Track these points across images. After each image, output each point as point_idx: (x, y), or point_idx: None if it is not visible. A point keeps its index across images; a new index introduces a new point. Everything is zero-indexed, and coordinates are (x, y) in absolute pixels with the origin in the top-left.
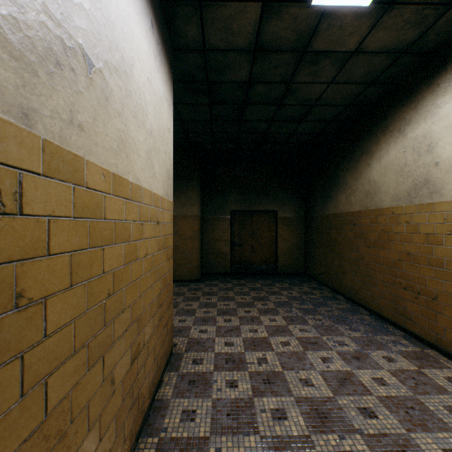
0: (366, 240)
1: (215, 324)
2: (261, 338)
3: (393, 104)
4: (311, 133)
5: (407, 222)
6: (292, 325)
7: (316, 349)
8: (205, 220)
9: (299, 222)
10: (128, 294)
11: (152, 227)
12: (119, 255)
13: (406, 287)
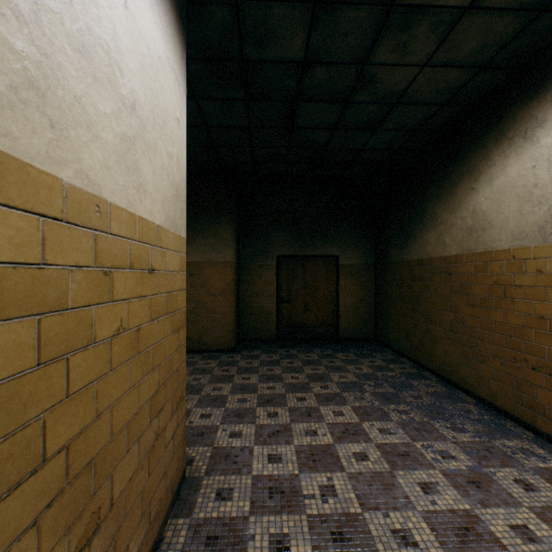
0: (468, 296)
1: (253, 421)
2: (324, 447)
3: (513, 98)
4: (388, 149)
5: (538, 271)
6: (368, 421)
7: (408, 466)
8: (242, 268)
9: (368, 270)
10: (56, 425)
11: (135, 278)
12: (20, 344)
13: (537, 366)
